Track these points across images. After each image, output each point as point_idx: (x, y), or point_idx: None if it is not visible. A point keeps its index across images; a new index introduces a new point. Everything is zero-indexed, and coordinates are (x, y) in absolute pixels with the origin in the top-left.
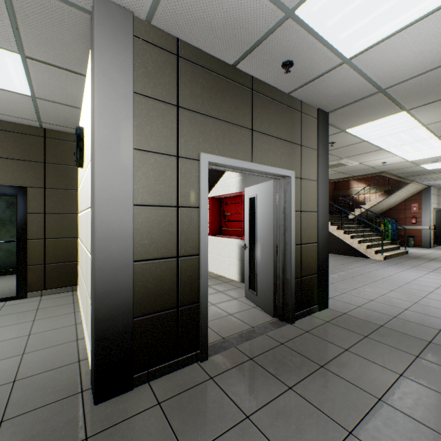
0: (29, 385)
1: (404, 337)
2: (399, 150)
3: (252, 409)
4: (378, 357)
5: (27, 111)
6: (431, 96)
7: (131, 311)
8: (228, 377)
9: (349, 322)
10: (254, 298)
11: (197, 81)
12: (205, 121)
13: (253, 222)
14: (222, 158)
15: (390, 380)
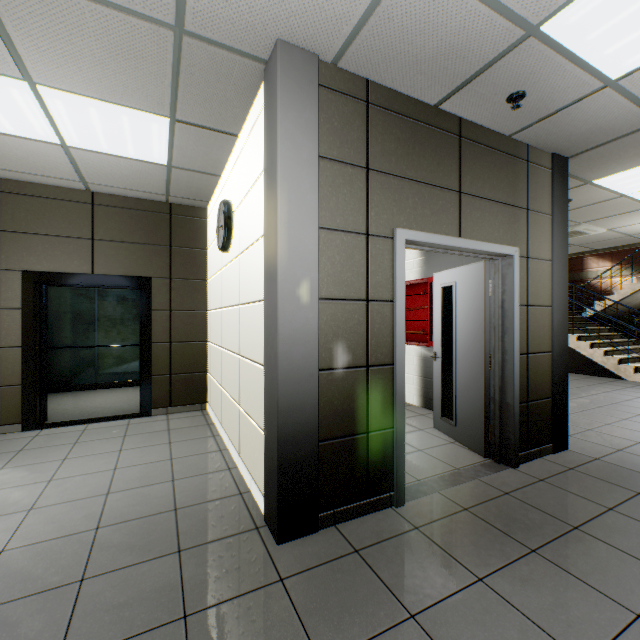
0: (193, 515)
1: None
2: None
3: (484, 571)
4: None
5: (156, 183)
6: None
7: (316, 432)
8: (439, 529)
9: (607, 472)
10: (451, 429)
11: (390, 133)
12: (400, 185)
13: (449, 321)
14: (423, 234)
15: None
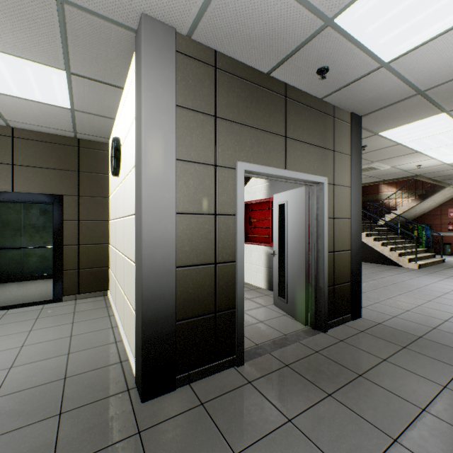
0: (79, 382)
1: (446, 349)
2: (436, 153)
3: (293, 413)
4: (419, 368)
5: (64, 122)
6: None
7: (174, 314)
8: (266, 382)
9: (385, 333)
10: (284, 305)
11: (233, 91)
12: (241, 130)
13: (283, 229)
14: (258, 166)
15: (433, 391)
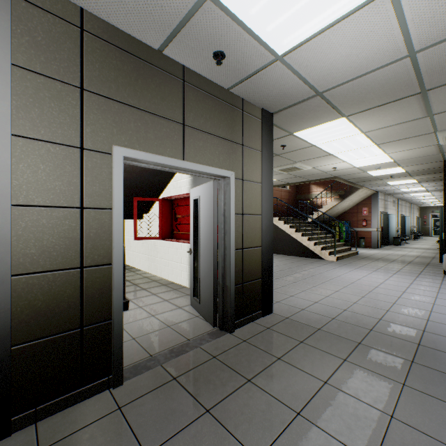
0: None
1: (337, 340)
2: (346, 156)
3: (155, 444)
4: (308, 364)
5: None
6: (365, 103)
7: (8, 337)
8: (140, 405)
9: (289, 327)
10: (198, 306)
11: (110, 62)
12: (121, 110)
13: (198, 225)
14: (144, 154)
15: (314, 389)
